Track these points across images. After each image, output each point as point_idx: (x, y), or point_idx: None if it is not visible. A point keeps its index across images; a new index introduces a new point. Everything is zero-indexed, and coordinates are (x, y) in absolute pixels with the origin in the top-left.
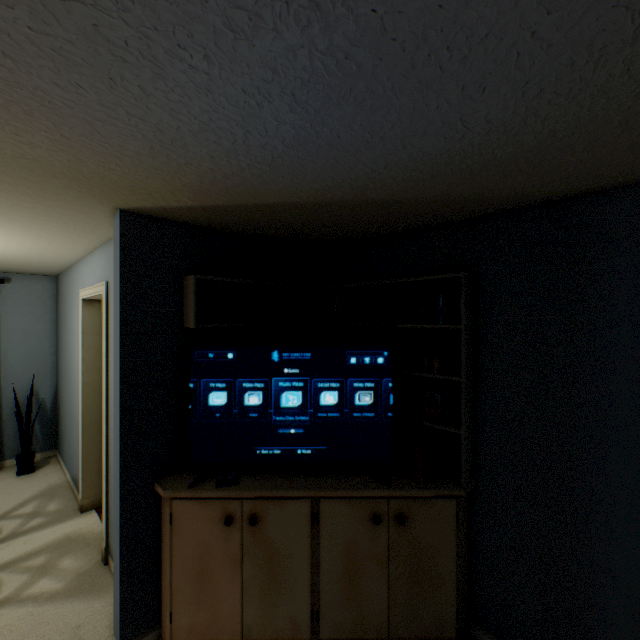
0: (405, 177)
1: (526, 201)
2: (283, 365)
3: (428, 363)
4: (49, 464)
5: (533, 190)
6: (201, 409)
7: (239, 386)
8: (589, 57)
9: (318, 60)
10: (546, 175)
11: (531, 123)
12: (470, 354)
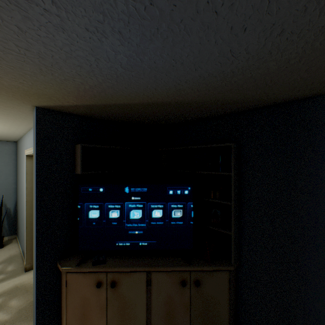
0: (198, 88)
1: (268, 102)
2: (131, 195)
3: (213, 193)
4: (11, 243)
5: (273, 96)
6: (84, 220)
7: (106, 207)
8: (317, 4)
9: (132, 5)
10: (281, 87)
11: (275, 53)
12: (237, 189)
